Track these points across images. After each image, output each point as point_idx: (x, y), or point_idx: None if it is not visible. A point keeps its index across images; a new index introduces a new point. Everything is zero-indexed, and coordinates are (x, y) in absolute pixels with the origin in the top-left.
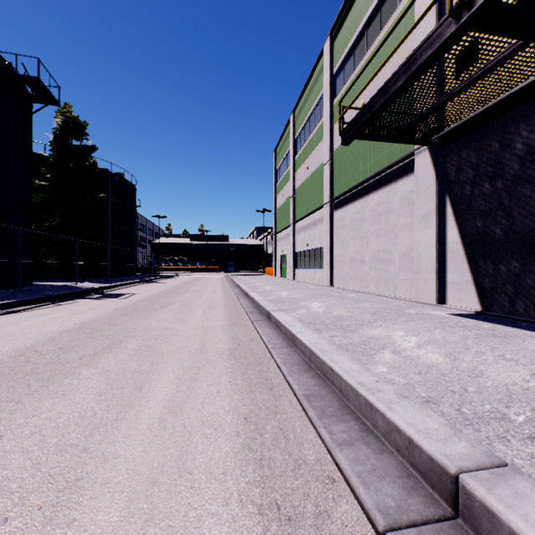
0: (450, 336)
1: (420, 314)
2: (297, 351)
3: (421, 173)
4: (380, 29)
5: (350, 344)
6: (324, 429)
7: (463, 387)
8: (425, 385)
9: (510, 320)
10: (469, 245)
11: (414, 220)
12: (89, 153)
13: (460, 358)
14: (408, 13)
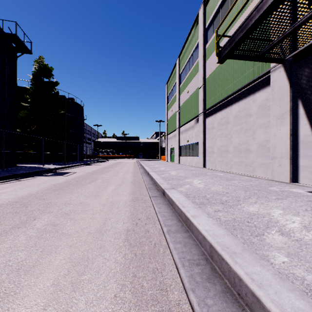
0: None
1: (284, 192)
2: (192, 238)
3: (276, 85)
4: None
5: (235, 221)
6: None
7: None
8: None
9: None
10: None
11: (269, 120)
12: (53, 86)
13: None
14: None
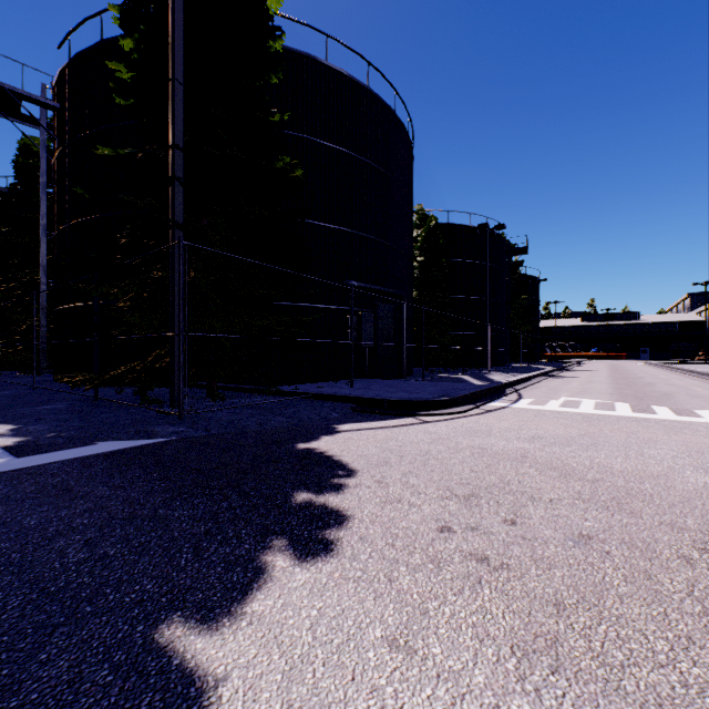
0: None
1: None
2: None
3: None
4: None
5: None
6: None
7: None
8: None
9: None
10: None
11: None
12: (518, 267)
13: None
14: None
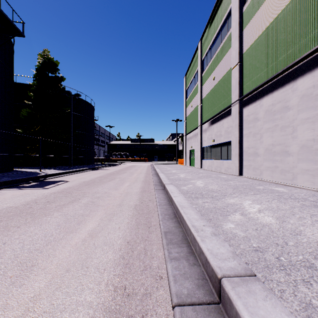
0: None
1: None
2: None
3: None
4: None
5: None
6: None
7: None
8: None
9: None
10: None
11: None
12: (59, 82)
13: None
14: None
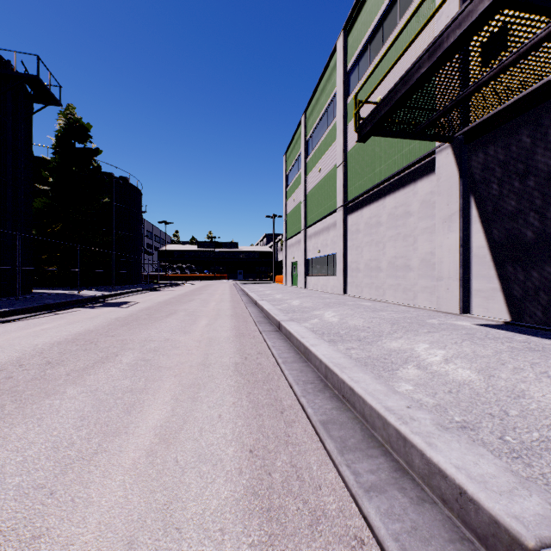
0: (481, 349)
1: (443, 325)
2: (310, 366)
3: (443, 172)
4: (398, 21)
5: (369, 358)
6: (347, 468)
7: (503, 410)
8: (458, 407)
9: (544, 331)
10: (496, 249)
11: (435, 223)
12: (92, 156)
13: (495, 374)
14: (428, 2)
